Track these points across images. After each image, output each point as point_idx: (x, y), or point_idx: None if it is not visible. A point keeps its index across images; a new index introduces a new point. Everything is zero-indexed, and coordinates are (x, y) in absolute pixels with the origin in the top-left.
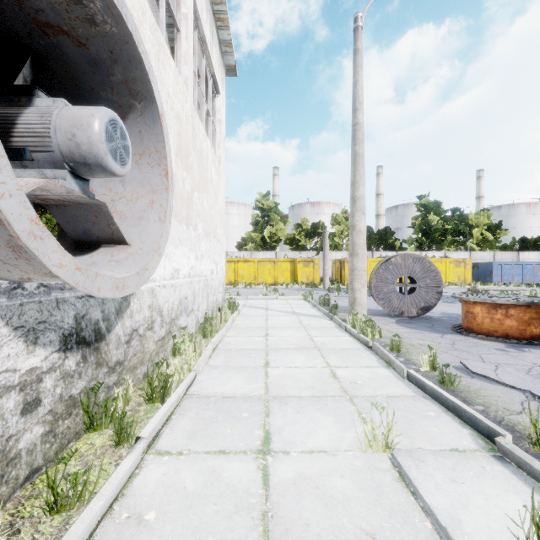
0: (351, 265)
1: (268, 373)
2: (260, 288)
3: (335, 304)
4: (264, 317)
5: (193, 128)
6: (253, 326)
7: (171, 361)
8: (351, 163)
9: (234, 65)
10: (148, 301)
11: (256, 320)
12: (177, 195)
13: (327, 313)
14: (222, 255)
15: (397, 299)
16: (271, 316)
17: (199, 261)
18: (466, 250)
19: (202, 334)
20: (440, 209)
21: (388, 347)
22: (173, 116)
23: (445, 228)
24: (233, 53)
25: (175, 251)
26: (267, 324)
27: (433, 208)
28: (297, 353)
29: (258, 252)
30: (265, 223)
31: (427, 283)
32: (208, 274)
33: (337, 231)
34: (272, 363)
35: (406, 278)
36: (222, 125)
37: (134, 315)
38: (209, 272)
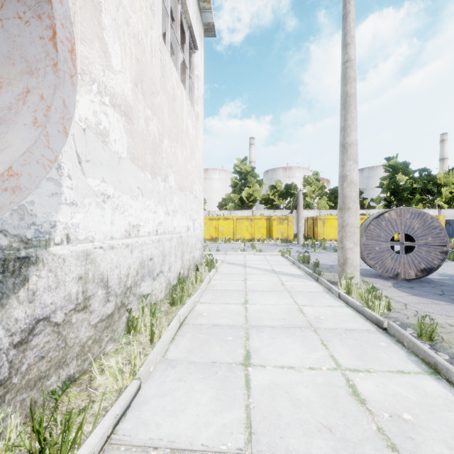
0: (341, 221)
1: (250, 380)
2: (238, 244)
3: (316, 262)
4: (242, 276)
5: (162, 65)
6: (230, 288)
7: (104, 362)
8: (340, 106)
9: (212, 23)
10: (77, 270)
11: (233, 279)
12: (136, 134)
13: (311, 273)
14: (200, 211)
15: (392, 258)
16: (249, 275)
17: (171, 216)
18: (433, 208)
19: (171, 301)
20: (409, 169)
21: (408, 328)
22: (129, 32)
23: (413, 187)
24: (211, 9)
25: (132, 202)
26: (246, 286)
27: (401, 169)
28: (287, 337)
29: (237, 211)
30: (243, 185)
31: (428, 241)
32: (183, 231)
33: (309, 191)
34: (255, 355)
35: (402, 236)
36: (200, 81)
37: (40, 297)
38: (184, 229)
